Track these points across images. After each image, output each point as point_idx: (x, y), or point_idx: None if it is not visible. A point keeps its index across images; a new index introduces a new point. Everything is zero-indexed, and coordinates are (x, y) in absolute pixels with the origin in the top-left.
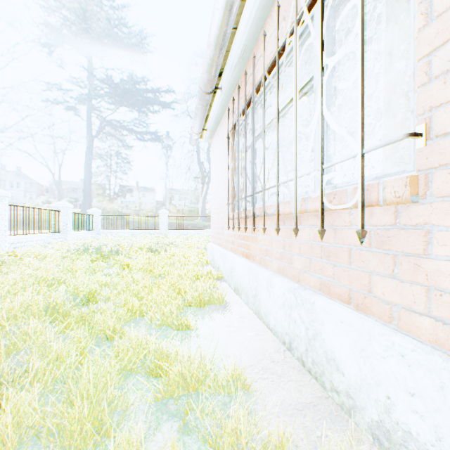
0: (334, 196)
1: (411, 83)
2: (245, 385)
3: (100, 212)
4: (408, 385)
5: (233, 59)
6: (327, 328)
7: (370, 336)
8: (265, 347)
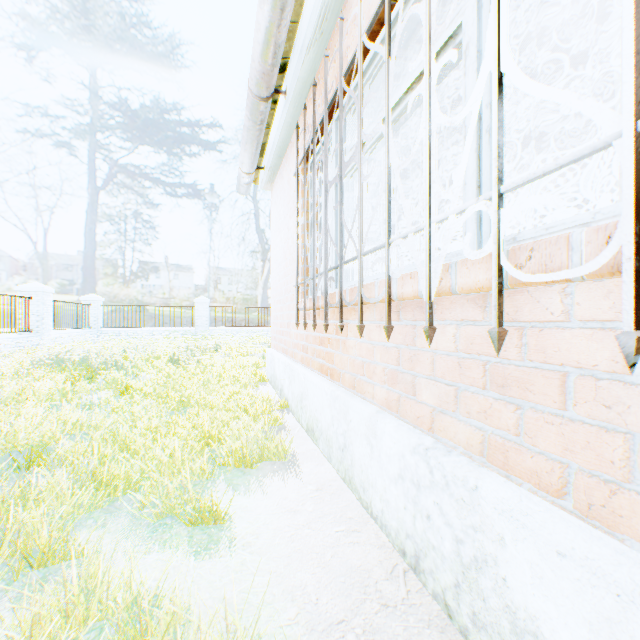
0: (529, 254)
1: None
2: None
3: (101, 300)
4: None
5: (304, 34)
6: (515, 555)
7: None
8: (366, 565)
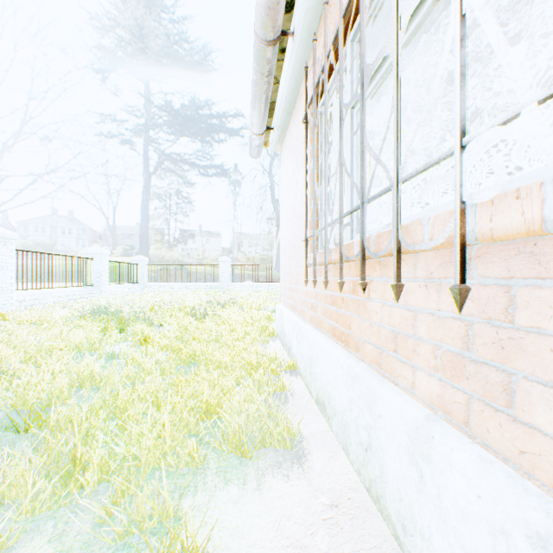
0: None
1: None
2: None
3: (146, 261)
4: None
5: None
6: None
7: None
8: None
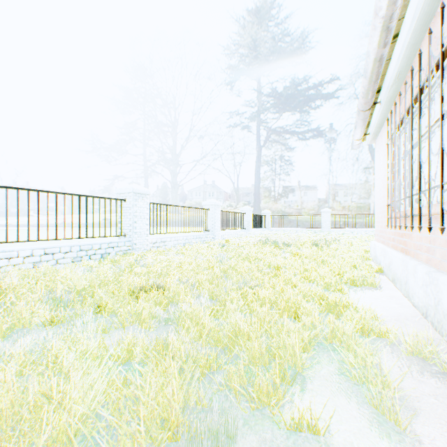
0: None
1: None
2: (376, 319)
3: (269, 213)
4: None
5: (388, 82)
6: (443, 294)
7: None
8: (403, 312)
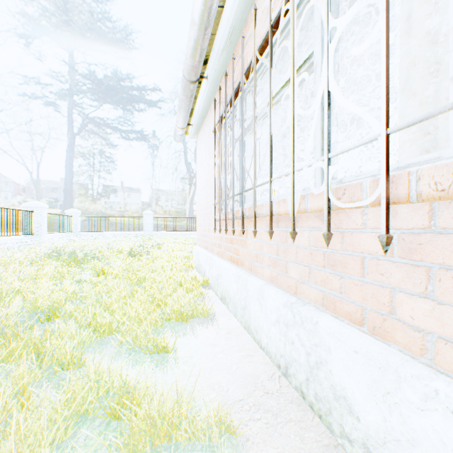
0: (343, 192)
1: (450, 41)
2: (233, 434)
3: (79, 213)
4: None
5: (219, 42)
6: (335, 356)
7: (400, 377)
8: (257, 373)
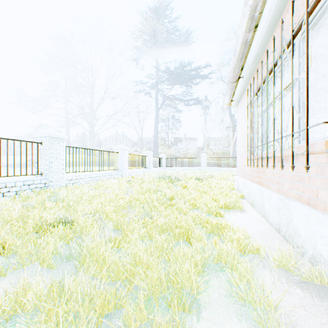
0: (299, 148)
1: None
2: (247, 237)
3: (165, 156)
4: (321, 234)
5: (249, 61)
6: (294, 216)
7: (309, 215)
8: (263, 229)
